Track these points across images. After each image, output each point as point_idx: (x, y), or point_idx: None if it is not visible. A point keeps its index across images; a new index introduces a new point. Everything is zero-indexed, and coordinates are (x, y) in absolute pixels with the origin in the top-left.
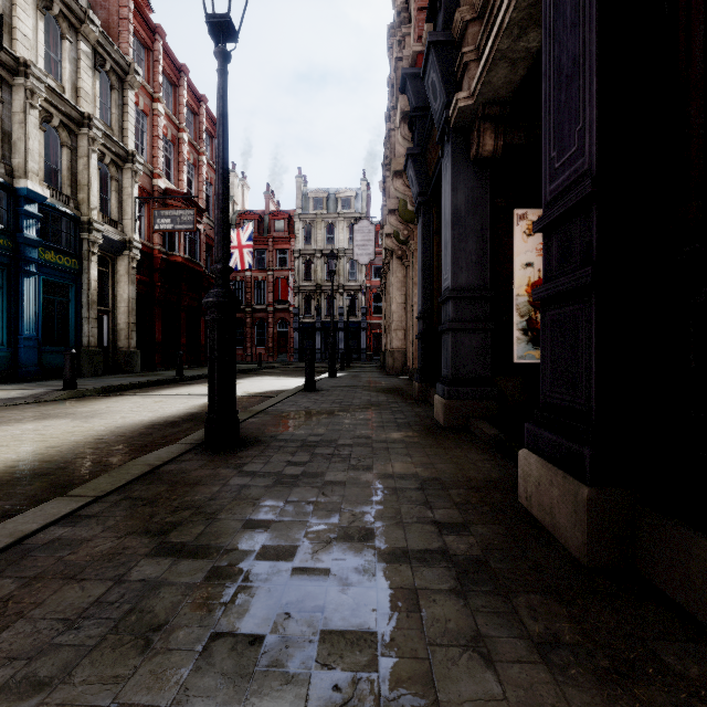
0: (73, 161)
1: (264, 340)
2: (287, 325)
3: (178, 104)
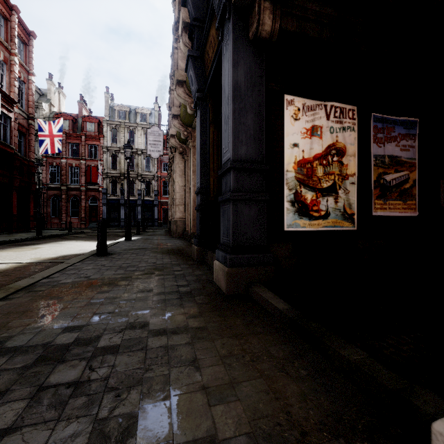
0: None
1: (78, 212)
2: (97, 201)
3: None
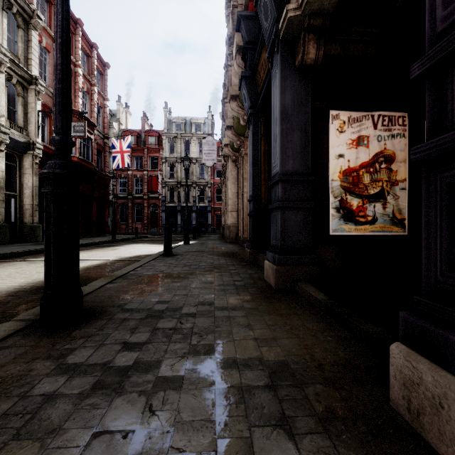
0: None
1: (141, 218)
2: (157, 208)
3: (74, 47)
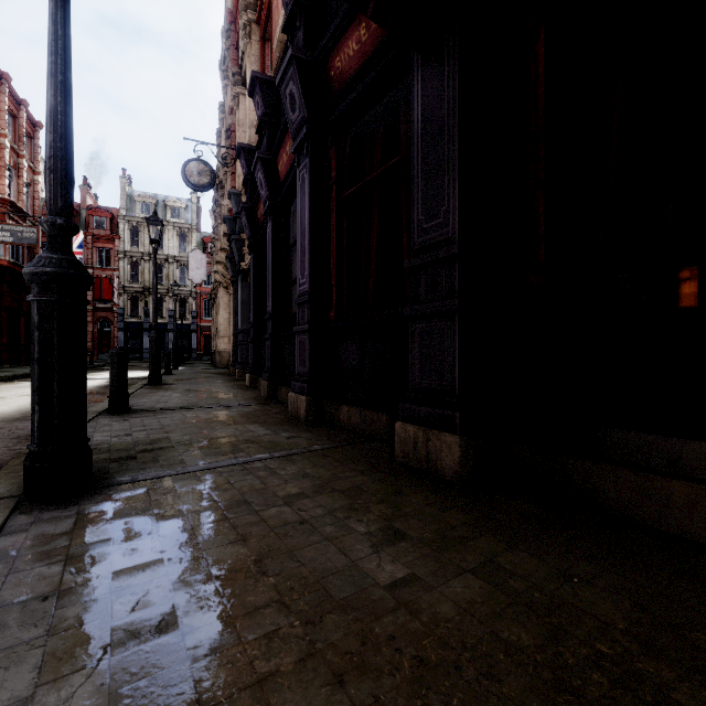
0: None
1: None
2: (110, 324)
3: None
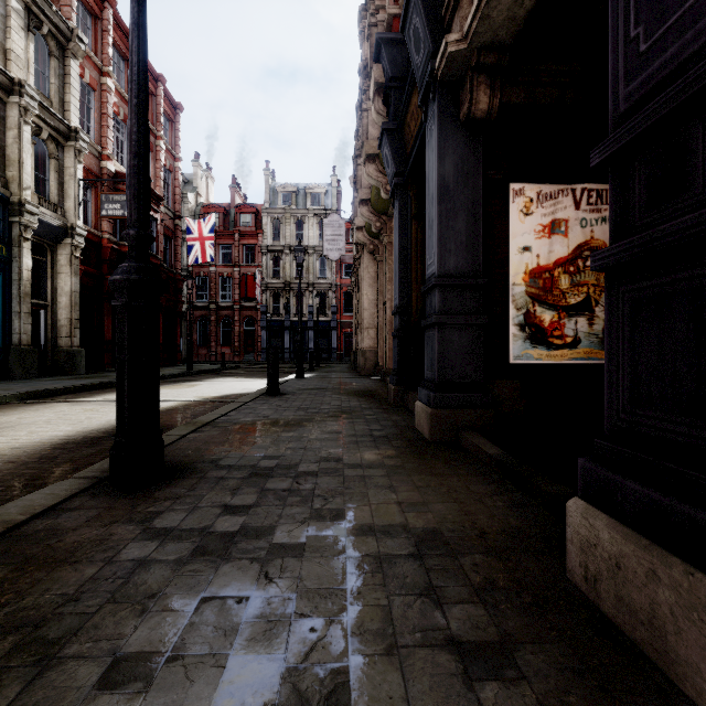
0: (0, 133)
1: (230, 339)
2: (254, 323)
3: None
